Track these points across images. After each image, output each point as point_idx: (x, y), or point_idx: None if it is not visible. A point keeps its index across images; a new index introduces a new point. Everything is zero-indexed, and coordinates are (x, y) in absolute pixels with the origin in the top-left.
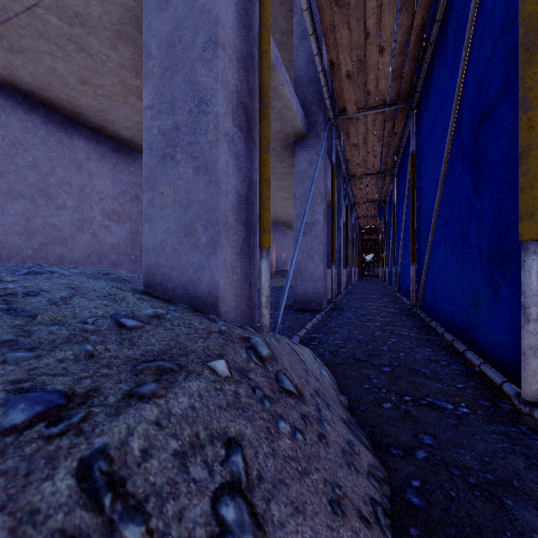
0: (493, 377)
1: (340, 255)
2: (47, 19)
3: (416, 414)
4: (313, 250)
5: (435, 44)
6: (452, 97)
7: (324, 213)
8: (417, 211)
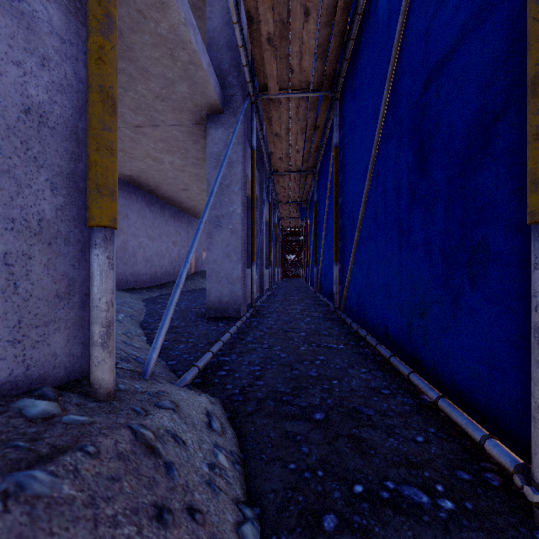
0: (465, 425)
1: (262, 254)
2: None
3: (381, 538)
4: (230, 247)
5: (363, 17)
6: (385, 69)
7: (243, 204)
8: (340, 208)
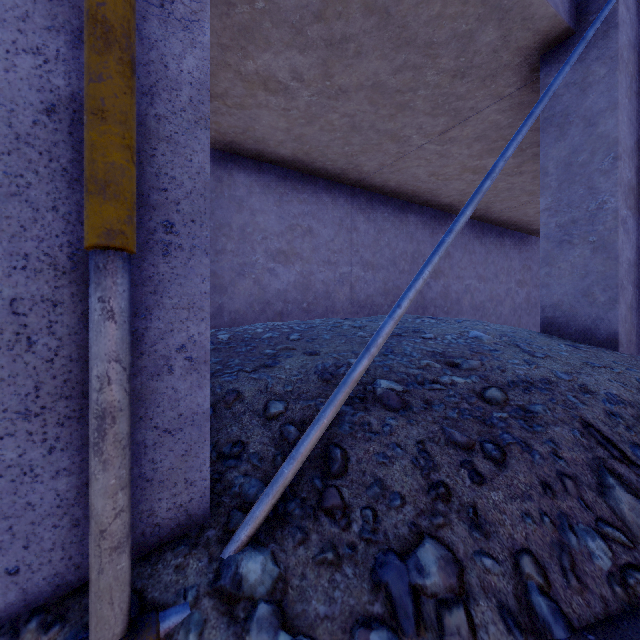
0: None
1: None
2: (427, 148)
3: None
4: None
5: None
6: None
7: None
8: None
